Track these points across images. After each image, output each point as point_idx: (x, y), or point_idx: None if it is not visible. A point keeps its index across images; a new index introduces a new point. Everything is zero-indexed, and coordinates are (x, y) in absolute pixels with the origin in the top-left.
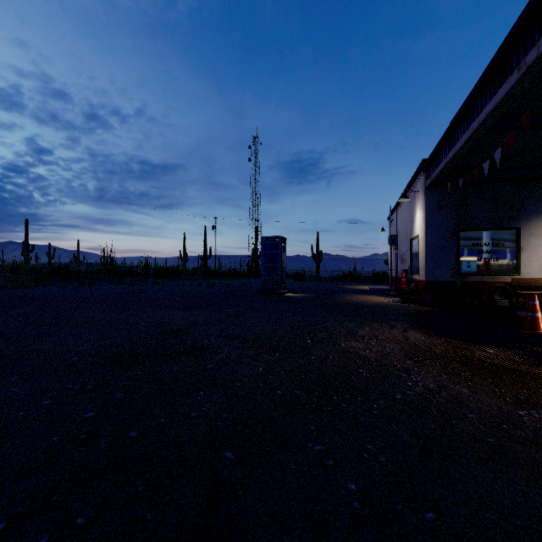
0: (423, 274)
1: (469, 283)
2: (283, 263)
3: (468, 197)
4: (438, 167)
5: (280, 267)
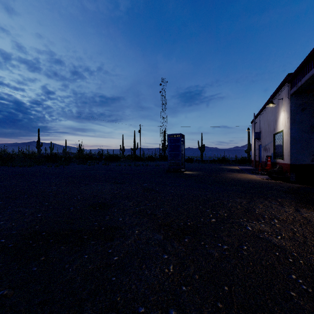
0: (287, 159)
1: None
2: (182, 151)
3: None
4: (306, 75)
5: (180, 154)
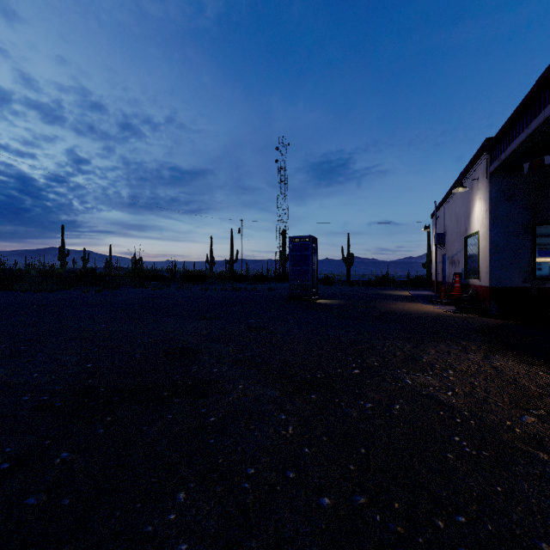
0: (485, 279)
1: (549, 289)
2: (313, 266)
3: (548, 183)
4: (512, 143)
5: (311, 270)
